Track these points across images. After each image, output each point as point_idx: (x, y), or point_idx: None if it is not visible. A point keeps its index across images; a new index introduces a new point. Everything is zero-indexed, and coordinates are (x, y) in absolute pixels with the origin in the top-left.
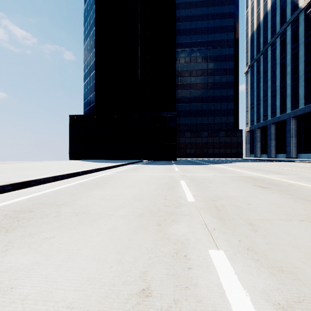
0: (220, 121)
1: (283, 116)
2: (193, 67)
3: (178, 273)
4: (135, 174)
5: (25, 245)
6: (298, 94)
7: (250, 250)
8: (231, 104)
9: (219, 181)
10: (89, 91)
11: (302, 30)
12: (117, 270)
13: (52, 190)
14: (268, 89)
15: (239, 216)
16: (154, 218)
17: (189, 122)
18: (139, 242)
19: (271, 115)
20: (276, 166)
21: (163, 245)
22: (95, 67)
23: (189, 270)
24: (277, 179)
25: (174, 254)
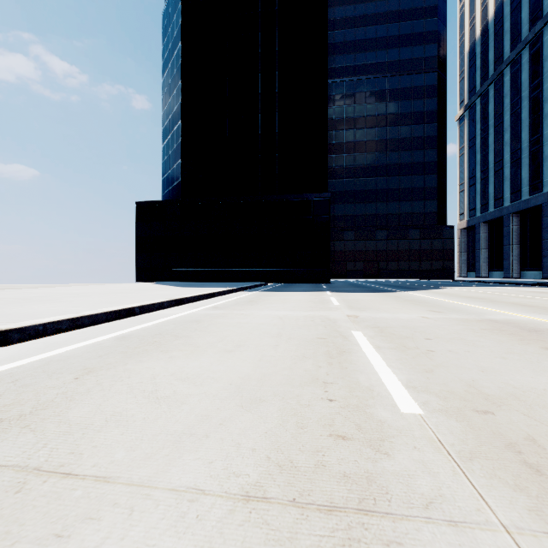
0: (410, 211)
1: (535, 198)
2: (359, 112)
3: None
4: (251, 312)
5: None
6: None
7: None
8: (432, 178)
9: (446, 333)
10: (171, 159)
11: None
12: None
13: (44, 357)
14: (505, 147)
15: None
16: (306, 527)
17: (353, 212)
18: None
19: (512, 198)
20: (541, 296)
21: None
22: (182, 114)
23: None
24: None
25: None
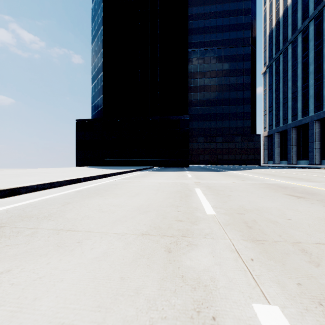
0: (236, 125)
1: (305, 119)
2: (206, 68)
3: None
4: (143, 180)
5: None
6: (322, 94)
7: None
8: (248, 107)
9: (241, 188)
10: (97, 94)
11: None
12: None
13: (42, 198)
14: (288, 90)
15: (282, 237)
16: (162, 239)
17: (203, 126)
18: (136, 284)
19: (292, 119)
20: (301, 173)
21: (175, 291)
22: (103, 68)
23: None
24: (310, 186)
25: (193, 313)
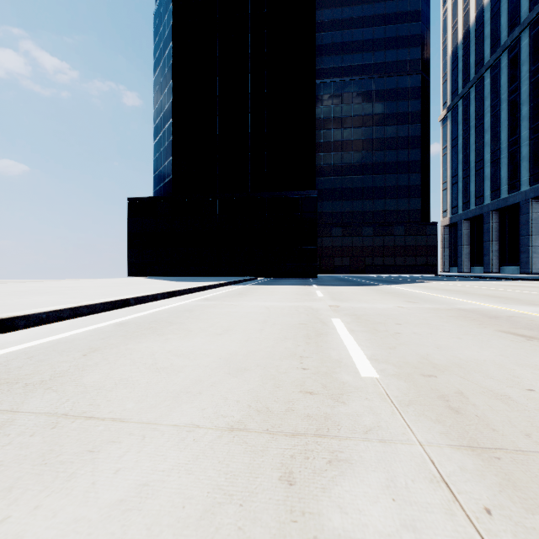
0: (396, 208)
1: (513, 197)
2: (346, 112)
3: None
4: (239, 303)
5: None
6: None
7: None
8: (416, 176)
9: (416, 319)
10: (163, 156)
11: None
12: None
13: (51, 339)
14: (485, 148)
15: (534, 440)
16: (274, 444)
17: (340, 209)
18: None
19: (492, 196)
20: (513, 288)
21: None
22: (173, 112)
23: None
24: None
25: None
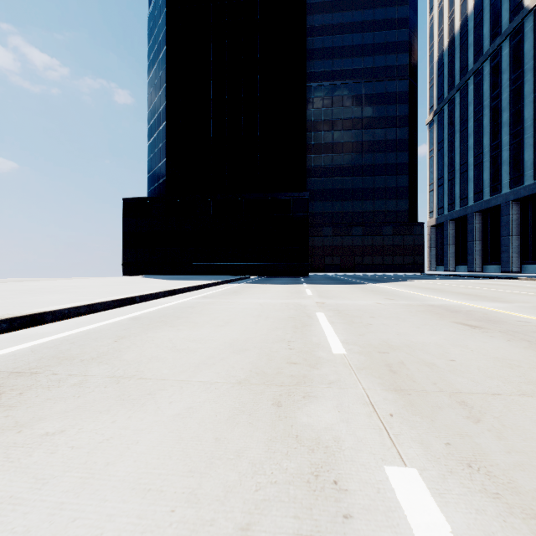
0: (384, 208)
1: (495, 199)
2: (336, 115)
3: (321, 531)
4: (236, 300)
5: (0, 450)
6: (522, 159)
7: (475, 468)
8: (404, 178)
9: (388, 313)
10: (157, 157)
11: (529, 48)
12: (184, 521)
13: (82, 330)
14: (469, 151)
15: (437, 386)
16: (269, 389)
17: (330, 209)
18: (237, 446)
19: (475, 198)
20: (487, 287)
21: (287, 453)
22: (168, 115)
23: (346, 523)
24: (494, 310)
25: (310, 477)
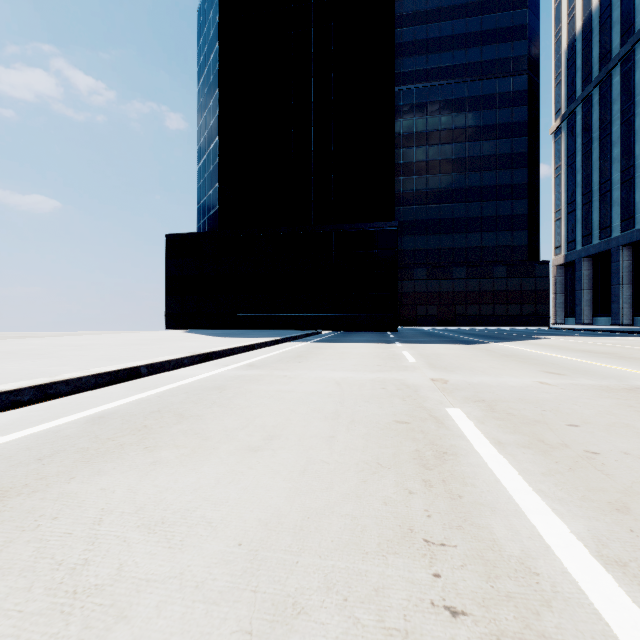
0: (495, 243)
1: None
2: (432, 125)
3: None
4: (297, 373)
5: None
6: None
7: None
8: (522, 203)
9: (595, 413)
10: (207, 183)
11: None
12: None
13: None
14: (613, 165)
15: None
16: None
17: (424, 246)
18: None
19: (622, 227)
20: None
21: None
22: (220, 129)
23: None
24: None
25: None
